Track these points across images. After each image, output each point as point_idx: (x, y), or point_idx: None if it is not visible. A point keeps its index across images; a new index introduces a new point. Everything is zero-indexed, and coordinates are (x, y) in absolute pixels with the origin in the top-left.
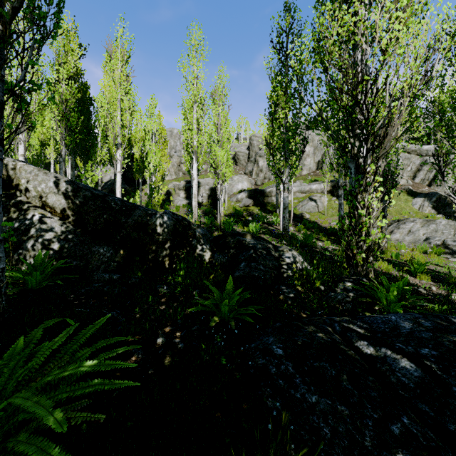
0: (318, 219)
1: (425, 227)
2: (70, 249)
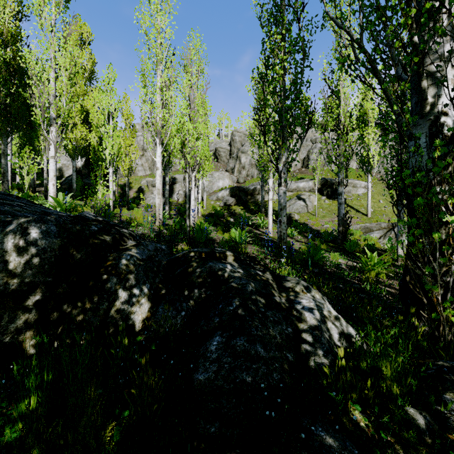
0: (309, 220)
1: None
2: None
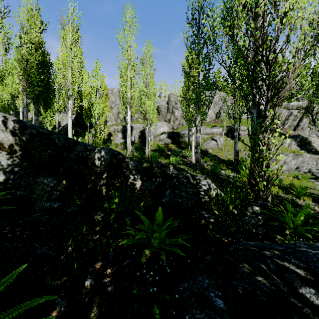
0: (218, 153)
1: (295, 159)
2: (15, 181)
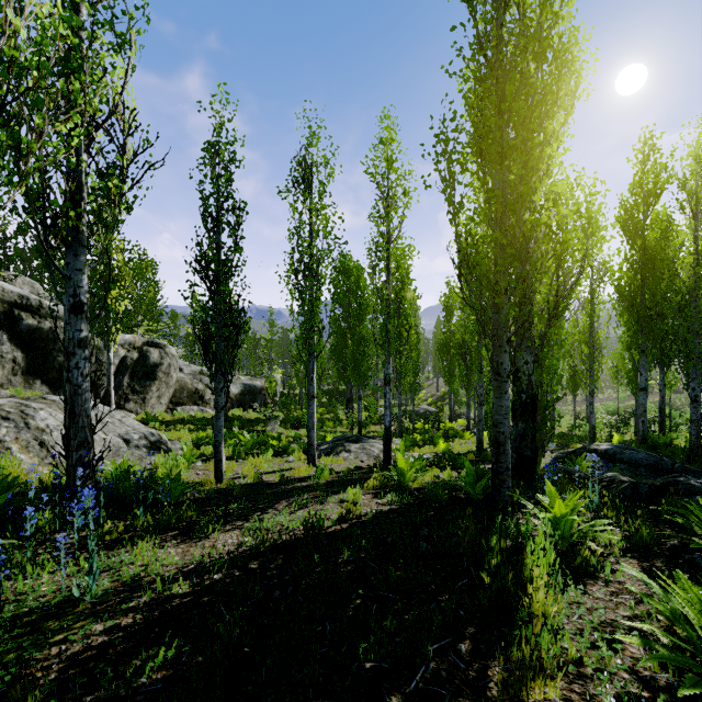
0: None
1: None
2: None
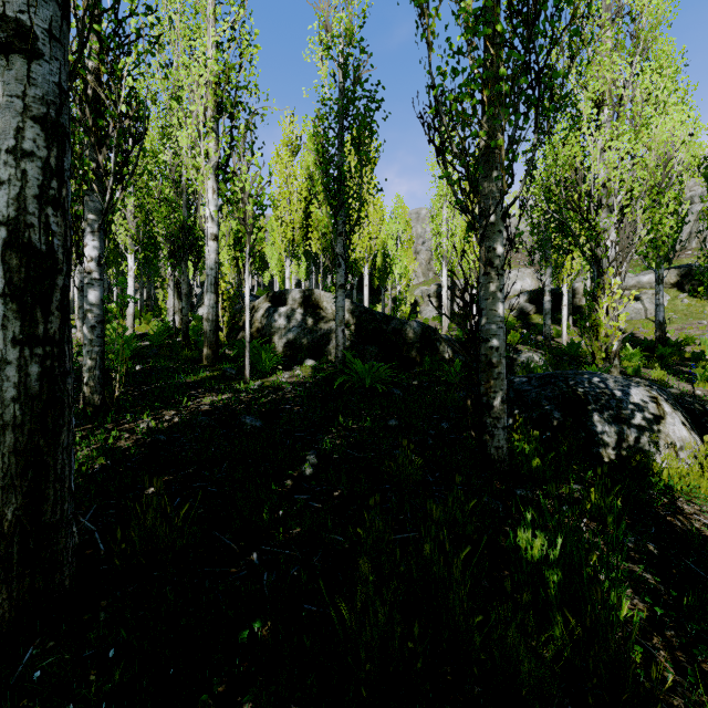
0: (641, 329)
1: None
2: (354, 347)
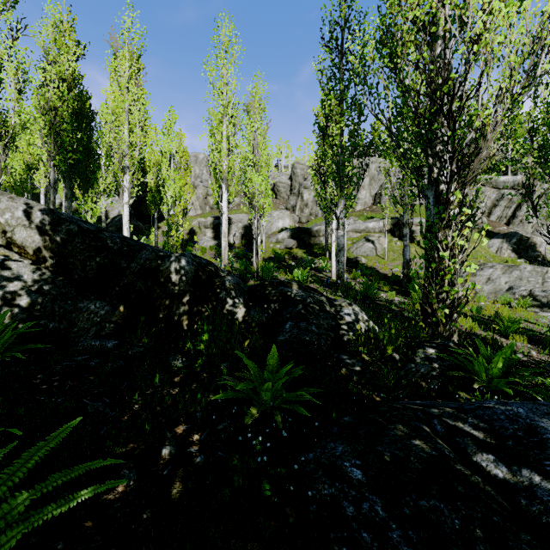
0: (377, 264)
1: (507, 274)
2: (46, 306)
